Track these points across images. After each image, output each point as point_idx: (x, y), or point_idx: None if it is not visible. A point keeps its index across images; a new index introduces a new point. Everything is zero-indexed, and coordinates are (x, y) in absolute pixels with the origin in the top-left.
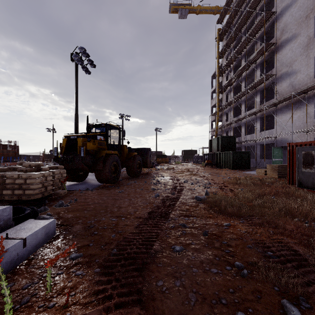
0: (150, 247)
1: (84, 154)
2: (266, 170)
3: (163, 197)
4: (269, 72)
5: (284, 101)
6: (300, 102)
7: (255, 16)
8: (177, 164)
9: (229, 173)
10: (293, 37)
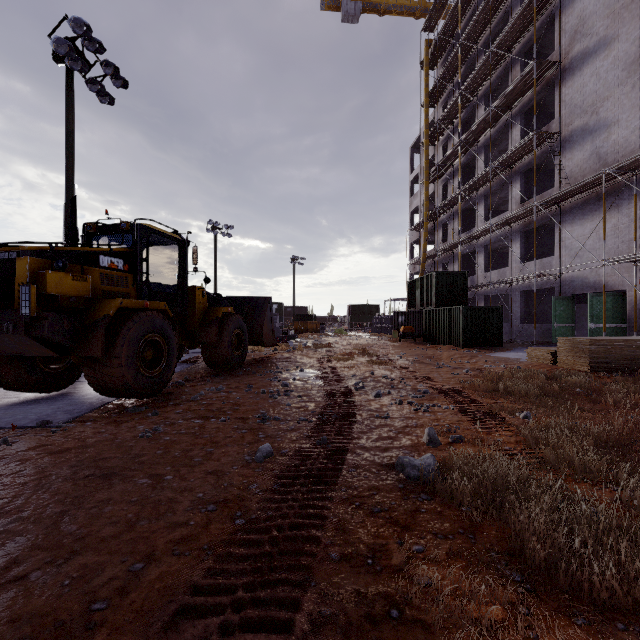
0: None
1: (34, 309)
2: (554, 350)
3: (285, 463)
4: (542, 128)
5: (580, 191)
6: (619, 193)
7: (510, 9)
8: (338, 334)
9: (459, 356)
10: (601, 46)
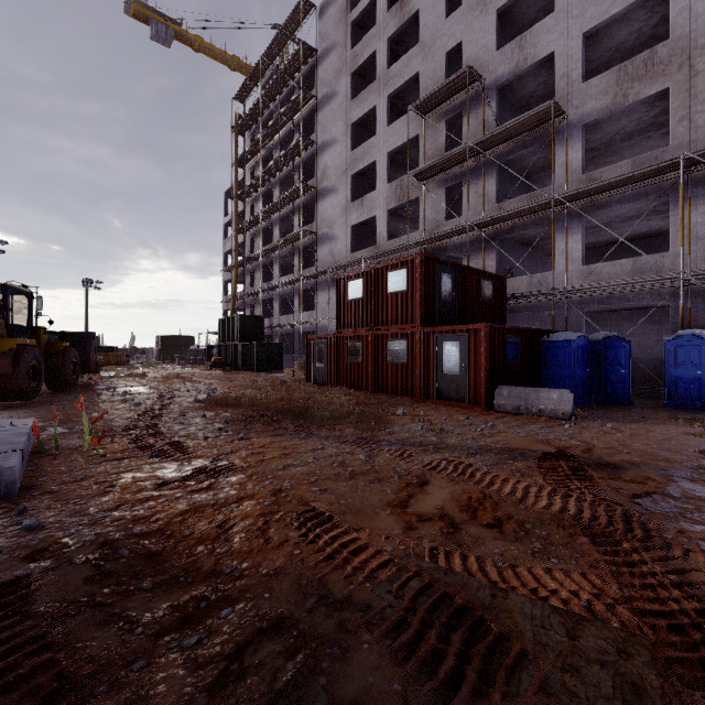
0: (158, 423)
1: None
2: (294, 369)
3: (149, 404)
4: (309, 225)
5: (324, 274)
6: None
7: (293, 130)
8: (148, 367)
9: (249, 376)
10: (334, 190)
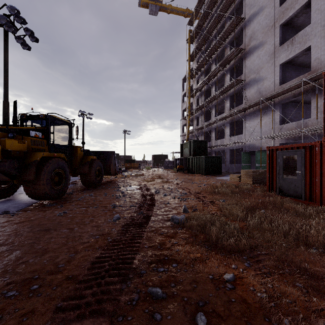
0: None
1: (0, 157)
2: (240, 175)
3: (126, 221)
4: (238, 77)
5: (252, 106)
6: (267, 108)
7: (225, 21)
8: (147, 169)
9: (202, 179)
10: (260, 45)
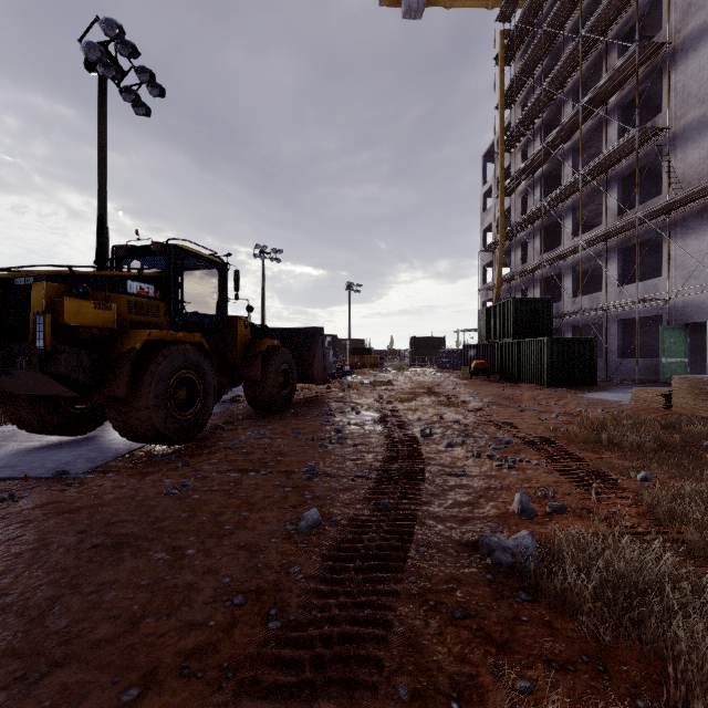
0: None
1: (50, 341)
2: (667, 391)
3: (335, 537)
4: (646, 125)
5: (695, 197)
6: None
7: None
8: (399, 370)
9: (544, 397)
10: None
